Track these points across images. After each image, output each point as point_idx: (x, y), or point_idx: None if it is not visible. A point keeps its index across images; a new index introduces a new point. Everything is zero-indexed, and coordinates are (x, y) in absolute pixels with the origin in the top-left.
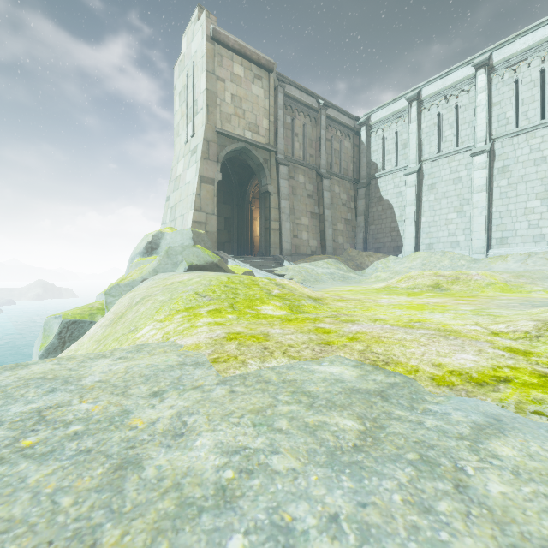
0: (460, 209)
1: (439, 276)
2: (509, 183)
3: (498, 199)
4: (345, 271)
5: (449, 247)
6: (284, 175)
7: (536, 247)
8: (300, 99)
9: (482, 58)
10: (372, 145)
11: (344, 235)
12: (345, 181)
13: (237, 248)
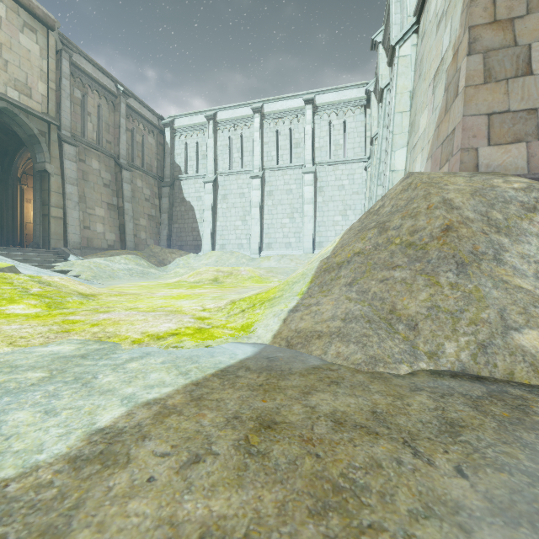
0: (244, 218)
1: (220, 271)
2: (273, 204)
3: (267, 214)
4: (146, 266)
5: (236, 248)
6: (71, 156)
7: (287, 251)
8: (94, 76)
9: (257, 105)
10: (176, 148)
11: (148, 230)
12: (149, 176)
13: None
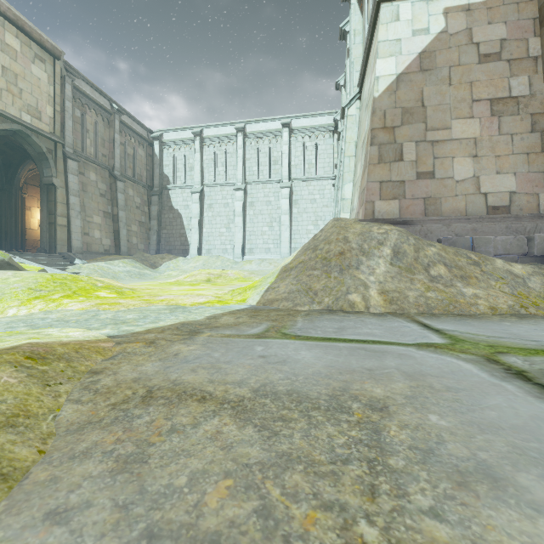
0: (228, 226)
1: (211, 273)
2: (254, 213)
3: (249, 222)
4: (141, 269)
5: (221, 253)
6: (74, 171)
7: (266, 256)
8: (92, 97)
9: (240, 126)
10: (164, 160)
11: (139, 236)
12: (139, 185)
13: (1, 241)
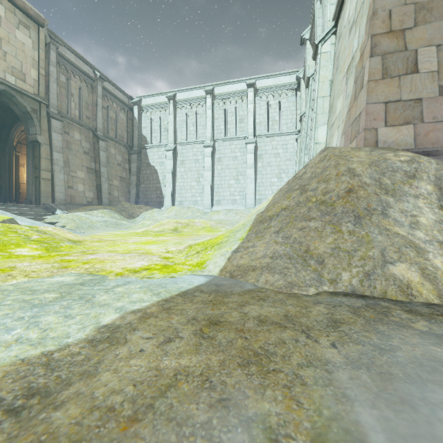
0: (198, 180)
1: (179, 223)
2: (222, 168)
3: (217, 176)
4: (118, 219)
5: (192, 204)
6: (58, 129)
7: (233, 207)
8: (76, 64)
9: (209, 88)
10: (142, 122)
11: (120, 189)
12: (121, 145)
13: None
